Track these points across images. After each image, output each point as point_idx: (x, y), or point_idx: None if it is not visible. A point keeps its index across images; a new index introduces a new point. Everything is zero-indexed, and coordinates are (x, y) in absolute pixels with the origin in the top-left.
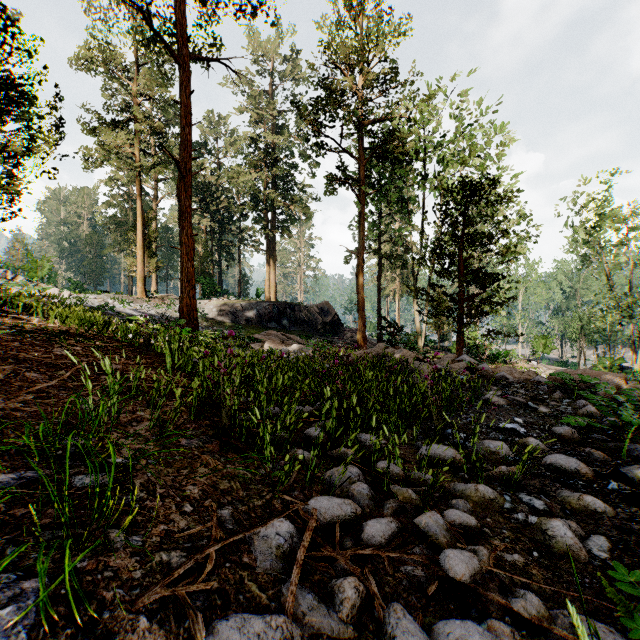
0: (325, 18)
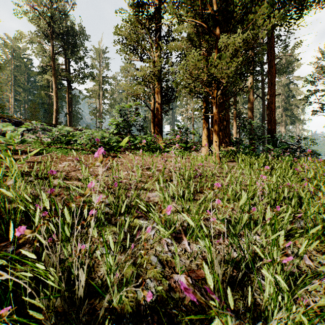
0: (311, 62)
